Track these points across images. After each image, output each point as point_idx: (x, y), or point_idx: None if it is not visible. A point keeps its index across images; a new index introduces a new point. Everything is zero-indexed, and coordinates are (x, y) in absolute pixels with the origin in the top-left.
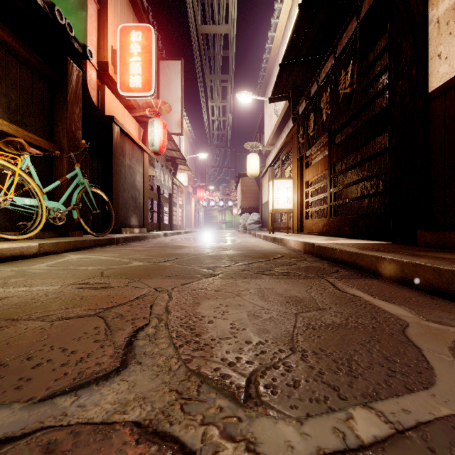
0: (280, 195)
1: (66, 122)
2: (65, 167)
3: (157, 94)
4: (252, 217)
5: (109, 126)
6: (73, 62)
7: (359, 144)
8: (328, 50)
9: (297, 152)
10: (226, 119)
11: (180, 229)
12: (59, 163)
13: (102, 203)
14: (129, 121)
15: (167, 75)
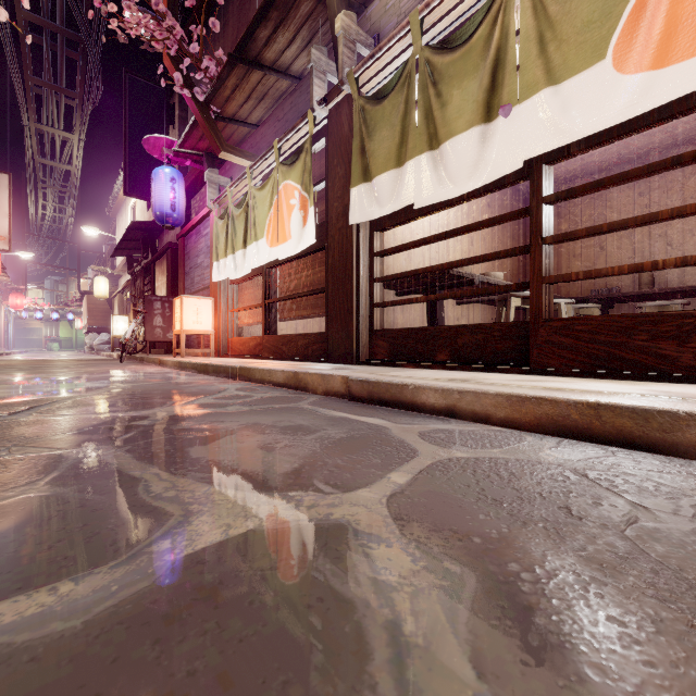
0: (119, 326)
1: None
2: None
3: None
4: (101, 338)
5: None
6: None
7: None
8: None
9: (131, 299)
10: (65, 216)
11: None
12: None
13: None
14: None
15: None
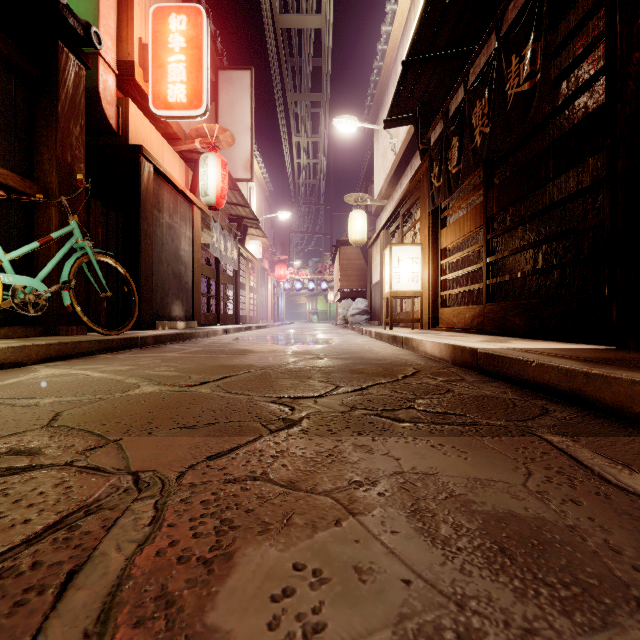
0: (402, 270)
1: (55, 148)
2: (54, 221)
3: (215, 121)
4: (356, 305)
5: (135, 161)
6: (69, 52)
7: (543, 179)
8: (481, 37)
9: (429, 202)
10: (318, 161)
11: (251, 322)
12: (44, 215)
13: (123, 282)
14: (169, 157)
15: (230, 92)
